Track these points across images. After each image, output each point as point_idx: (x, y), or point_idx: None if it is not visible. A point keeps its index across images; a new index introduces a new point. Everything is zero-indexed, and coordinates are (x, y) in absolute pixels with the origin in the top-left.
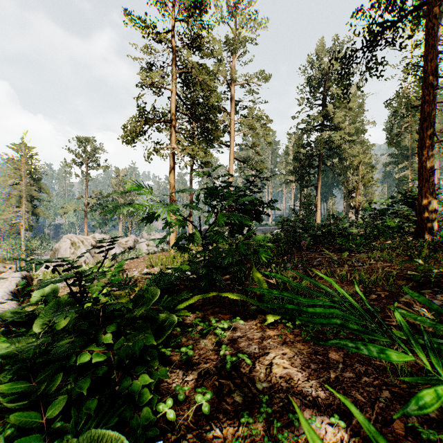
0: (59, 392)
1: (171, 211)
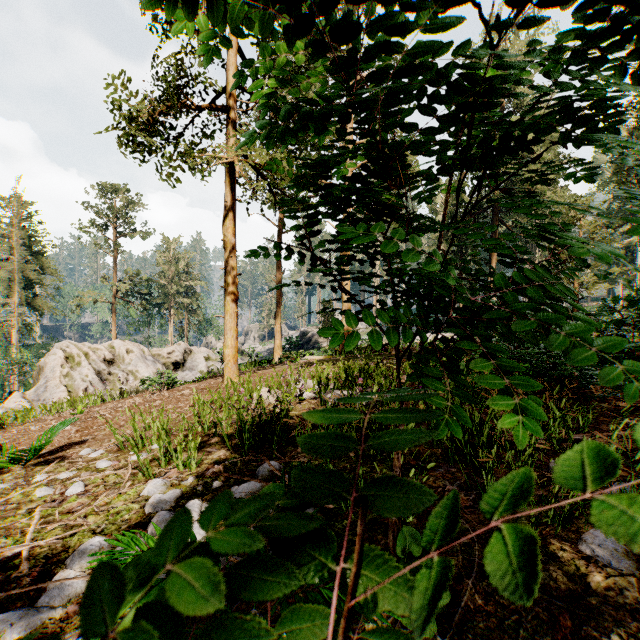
0: None
1: None
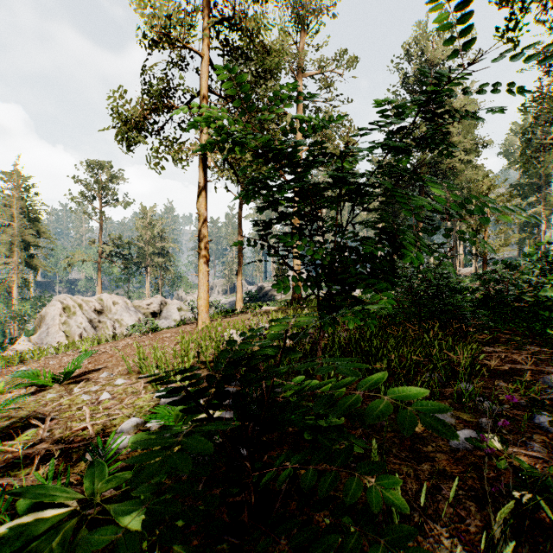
0: None
1: None
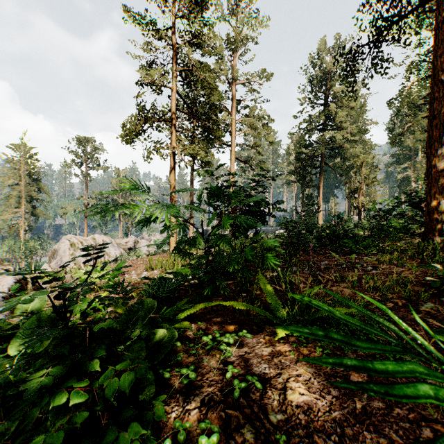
0: (36, 430)
1: (170, 213)
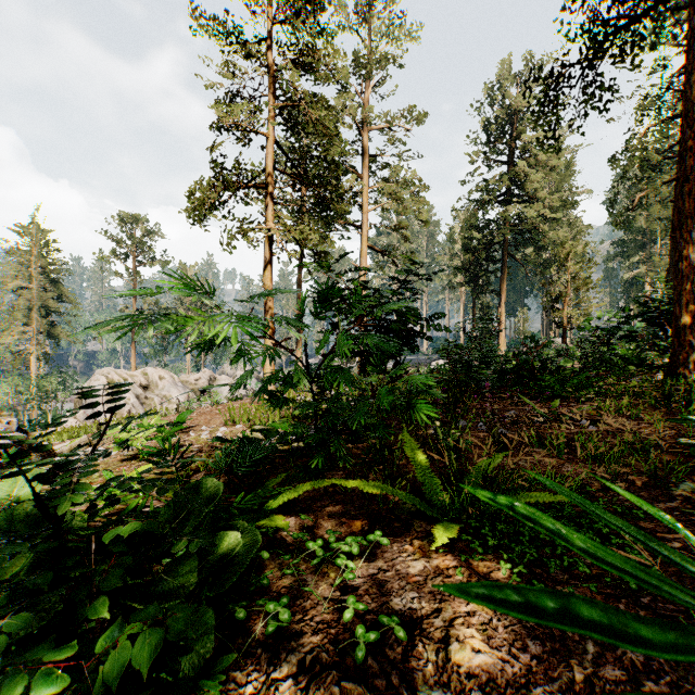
0: None
1: (245, 331)
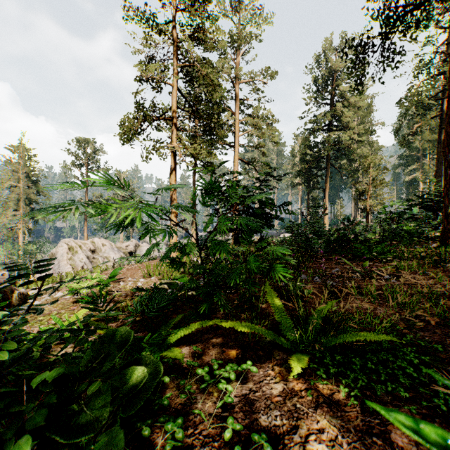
0: None
1: (149, 215)
